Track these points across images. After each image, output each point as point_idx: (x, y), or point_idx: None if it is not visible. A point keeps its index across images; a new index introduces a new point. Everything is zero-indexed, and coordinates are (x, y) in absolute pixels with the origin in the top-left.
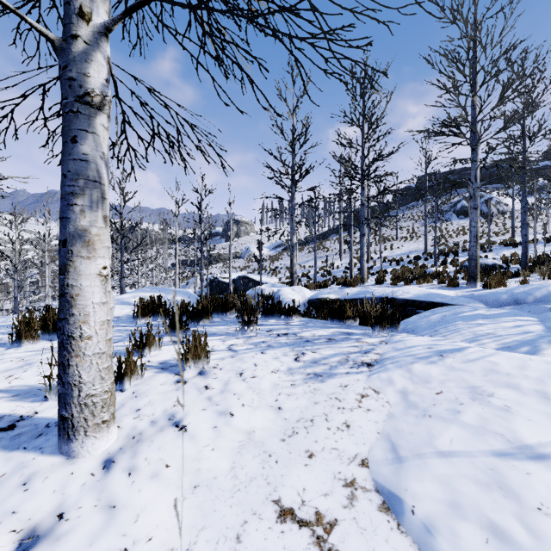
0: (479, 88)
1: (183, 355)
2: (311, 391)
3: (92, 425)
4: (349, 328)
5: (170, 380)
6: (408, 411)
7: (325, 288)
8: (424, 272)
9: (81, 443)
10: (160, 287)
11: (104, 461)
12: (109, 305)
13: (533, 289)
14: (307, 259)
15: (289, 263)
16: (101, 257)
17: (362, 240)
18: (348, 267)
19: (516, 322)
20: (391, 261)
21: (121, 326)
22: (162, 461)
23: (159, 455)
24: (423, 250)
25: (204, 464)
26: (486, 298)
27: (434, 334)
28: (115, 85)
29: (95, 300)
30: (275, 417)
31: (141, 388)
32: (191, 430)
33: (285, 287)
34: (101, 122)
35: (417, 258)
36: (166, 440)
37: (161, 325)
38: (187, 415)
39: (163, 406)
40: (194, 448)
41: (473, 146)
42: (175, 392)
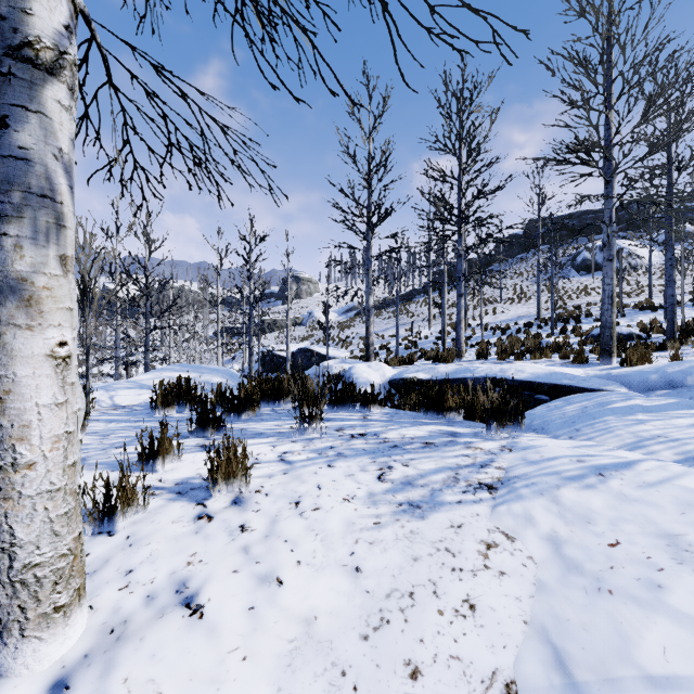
0: (614, 101)
1: (209, 474)
2: (406, 535)
3: (35, 618)
4: (451, 425)
5: (188, 515)
6: (569, 579)
7: (411, 365)
8: (539, 343)
9: (13, 652)
10: (192, 365)
11: (51, 684)
12: (72, 406)
13: (693, 368)
14: (387, 327)
15: (364, 332)
16: (54, 326)
17: (458, 302)
18: (439, 337)
19: (693, 418)
20: (494, 329)
21: (132, 421)
22: (153, 687)
23: (150, 670)
24: (535, 315)
25: (226, 693)
26: (629, 379)
27: (575, 435)
28: (106, 63)
29: (41, 399)
30: (350, 587)
31: (141, 529)
32: (211, 614)
33: (359, 364)
34: (54, 96)
35: (527, 326)
36: (166, 636)
37: (188, 420)
38: (207, 583)
39: (170, 565)
40: (211, 656)
41: (607, 178)
42: (192, 536)
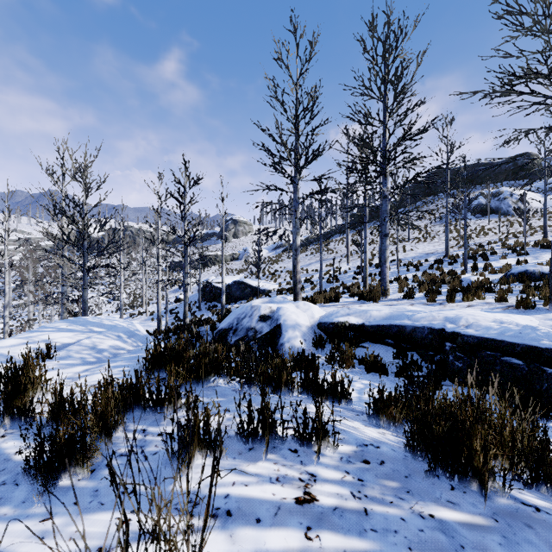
0: None
1: None
2: None
3: None
4: None
5: None
6: None
7: (337, 302)
8: (460, 281)
9: None
10: (87, 320)
11: None
12: None
13: None
14: (310, 262)
15: (290, 266)
16: None
17: (383, 242)
18: (357, 272)
19: None
20: (407, 265)
21: None
22: None
23: None
24: (441, 252)
25: None
26: None
27: None
28: None
29: None
30: None
31: None
32: None
33: (287, 303)
34: None
35: (438, 262)
36: None
37: None
38: None
39: None
40: None
41: None
42: None
